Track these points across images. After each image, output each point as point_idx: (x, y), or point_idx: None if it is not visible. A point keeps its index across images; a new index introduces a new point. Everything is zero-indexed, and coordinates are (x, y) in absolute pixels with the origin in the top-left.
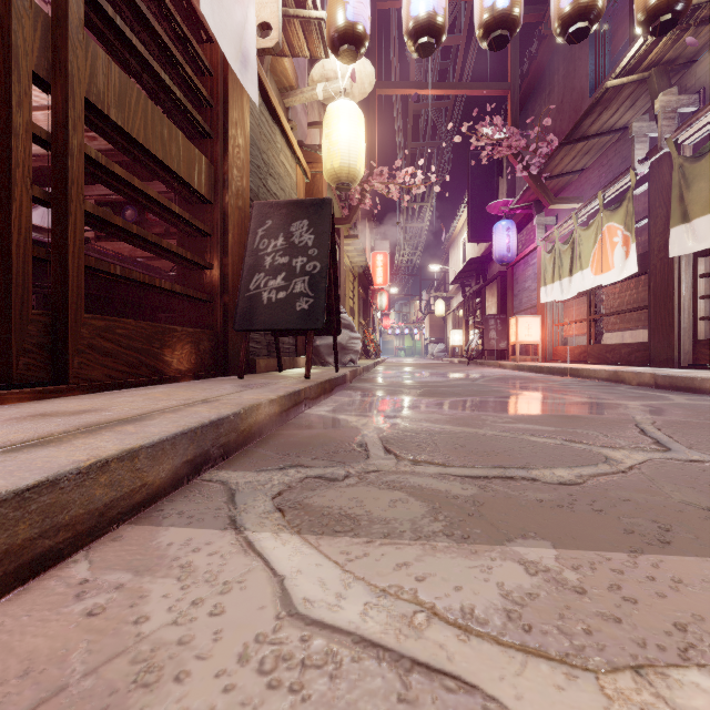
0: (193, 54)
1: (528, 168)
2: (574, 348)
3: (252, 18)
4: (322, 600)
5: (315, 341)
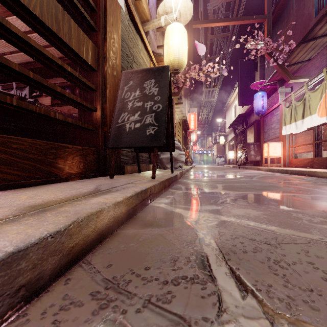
0: None
1: (277, 60)
2: (303, 160)
3: None
4: None
5: (160, 155)
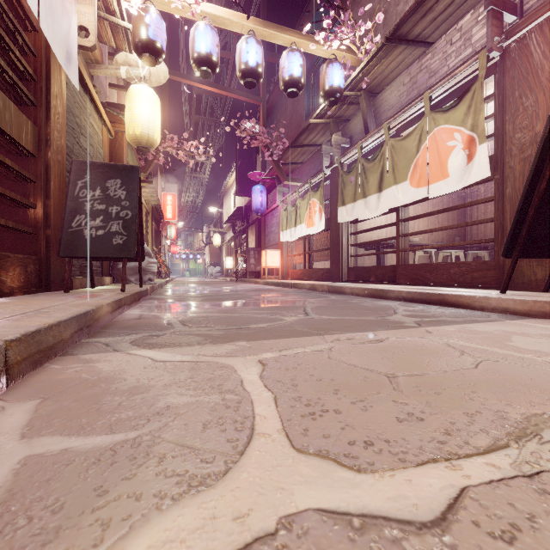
0: (20, 39)
1: (272, 155)
2: (297, 271)
3: (74, 24)
4: (167, 358)
5: (119, 264)
